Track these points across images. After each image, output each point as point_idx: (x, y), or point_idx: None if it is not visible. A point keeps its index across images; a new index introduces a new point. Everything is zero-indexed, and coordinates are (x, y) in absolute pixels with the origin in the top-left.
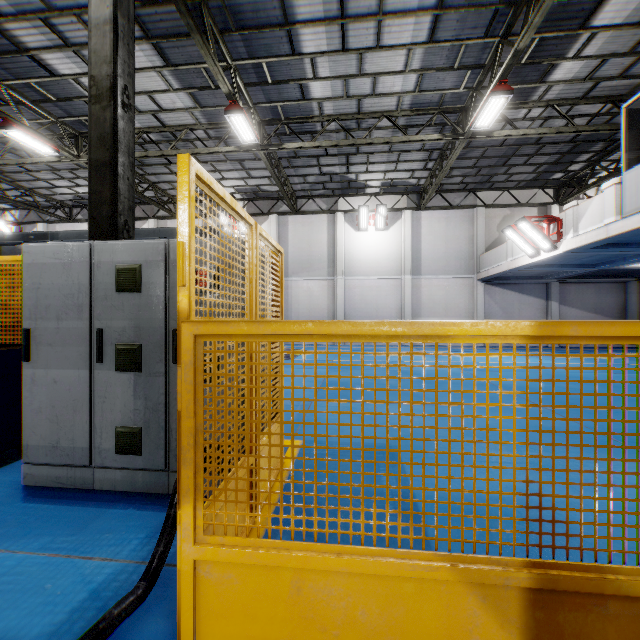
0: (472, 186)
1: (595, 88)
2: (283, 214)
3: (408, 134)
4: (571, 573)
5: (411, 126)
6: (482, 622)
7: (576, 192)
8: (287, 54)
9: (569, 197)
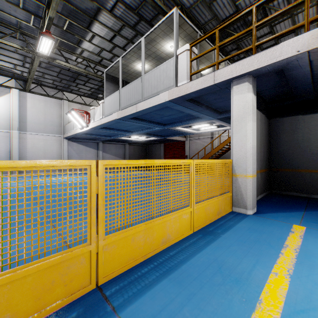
0: (60, 88)
1: (103, 61)
2: None
3: (0, 36)
4: None
5: (0, 31)
6: None
7: None
8: None
9: None
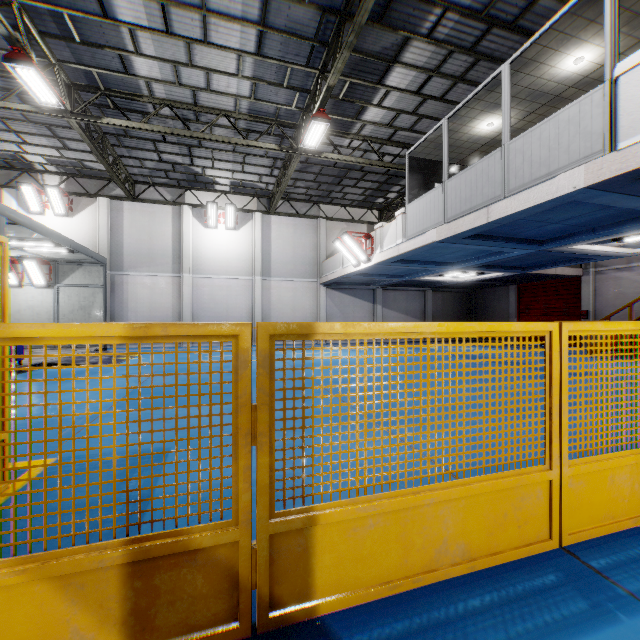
0: (316, 199)
1: (396, 134)
2: (117, 198)
3: (250, 138)
4: (165, 540)
5: (252, 131)
6: (81, 609)
7: (393, 216)
8: (97, 15)
9: (388, 219)
